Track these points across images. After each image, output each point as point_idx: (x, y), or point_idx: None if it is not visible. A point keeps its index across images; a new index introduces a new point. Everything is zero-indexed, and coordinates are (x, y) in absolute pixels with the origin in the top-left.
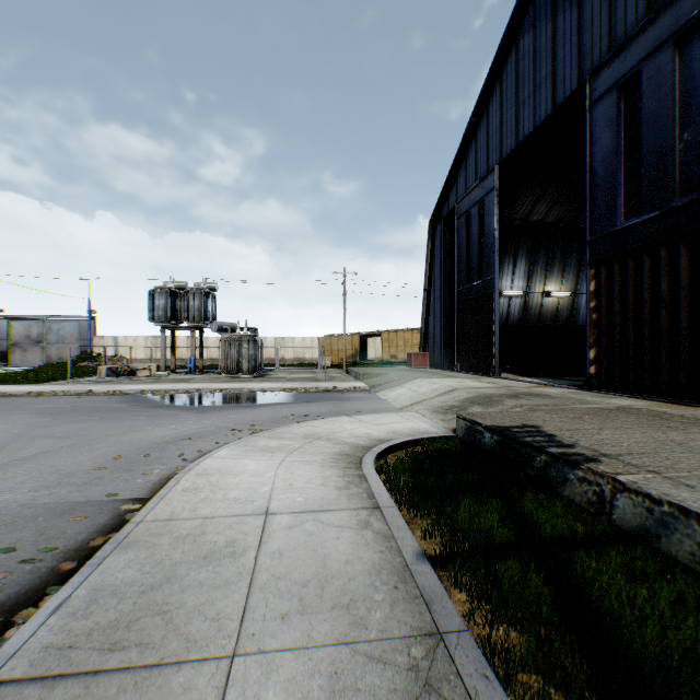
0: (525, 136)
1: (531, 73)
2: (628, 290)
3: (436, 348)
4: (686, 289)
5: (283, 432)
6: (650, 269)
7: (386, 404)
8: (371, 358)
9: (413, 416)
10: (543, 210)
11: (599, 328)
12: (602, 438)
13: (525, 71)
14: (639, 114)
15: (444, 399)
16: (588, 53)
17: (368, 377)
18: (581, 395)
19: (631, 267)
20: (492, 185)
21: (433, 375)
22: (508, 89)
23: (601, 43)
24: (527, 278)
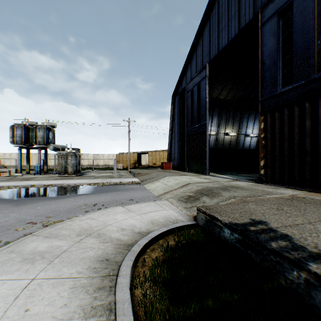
0: (223, 47)
1: (226, 13)
2: (285, 127)
3: (176, 159)
4: None
5: (63, 228)
6: (298, 115)
7: (149, 193)
8: (143, 164)
9: (166, 204)
10: (225, 93)
11: (267, 149)
12: None
13: (223, 13)
14: (291, 27)
15: (183, 190)
16: None
17: (140, 175)
18: (260, 187)
19: (286, 114)
20: (205, 74)
21: (175, 174)
22: (213, 23)
23: None
24: (218, 126)
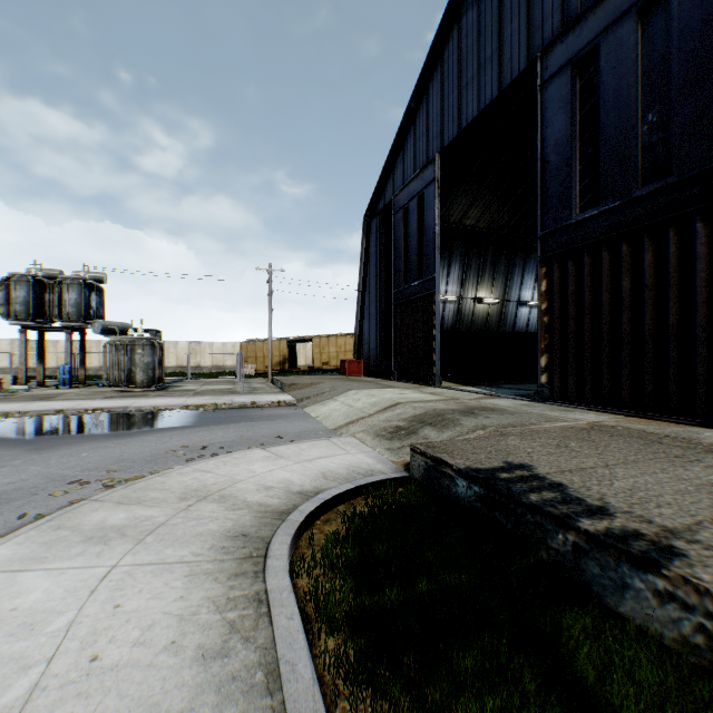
0: (469, 122)
1: (475, 53)
2: (585, 290)
3: (372, 354)
4: (651, 288)
5: (150, 487)
6: (609, 267)
7: (316, 423)
8: (301, 365)
9: (351, 443)
10: (476, 214)
11: (553, 333)
12: (626, 485)
13: (469, 51)
14: (596, 94)
15: (386, 417)
16: (539, 28)
17: (295, 388)
18: (537, 408)
19: (588, 264)
20: (433, 176)
21: (370, 385)
22: (449, 70)
23: (553, 17)
24: (461, 283)
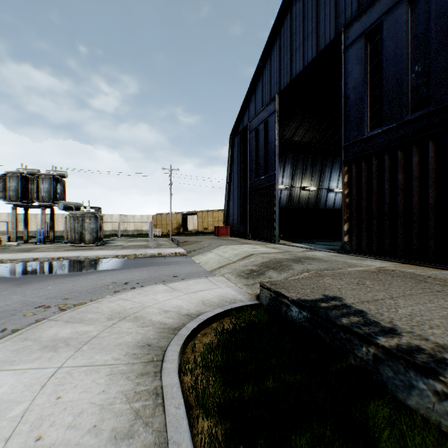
0: (297, 73)
1: (301, 29)
2: (373, 181)
3: (235, 223)
4: (417, 180)
5: (88, 311)
6: (389, 166)
7: (199, 267)
8: (190, 229)
9: (221, 280)
10: (301, 133)
11: (352, 209)
12: (407, 312)
13: (297, 28)
14: (380, 54)
15: (244, 263)
16: (343, 12)
17: (186, 244)
18: (342, 258)
19: (375, 164)
20: (274, 109)
21: (233, 242)
22: (285, 41)
23: (352, 5)
24: (292, 177)
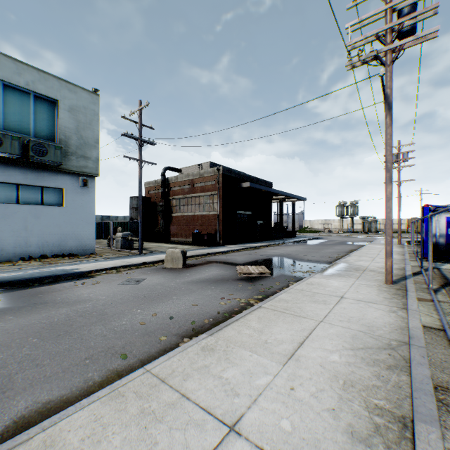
0: None
1: None
2: None
3: None
4: None
5: None
6: None
7: None
8: None
9: None
10: None
11: None
12: None
13: None
14: None
15: None
16: None
17: None
18: None
19: None
20: None
21: None
22: None
23: None
24: None
